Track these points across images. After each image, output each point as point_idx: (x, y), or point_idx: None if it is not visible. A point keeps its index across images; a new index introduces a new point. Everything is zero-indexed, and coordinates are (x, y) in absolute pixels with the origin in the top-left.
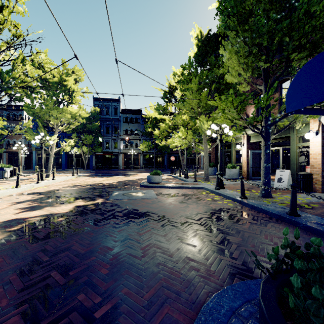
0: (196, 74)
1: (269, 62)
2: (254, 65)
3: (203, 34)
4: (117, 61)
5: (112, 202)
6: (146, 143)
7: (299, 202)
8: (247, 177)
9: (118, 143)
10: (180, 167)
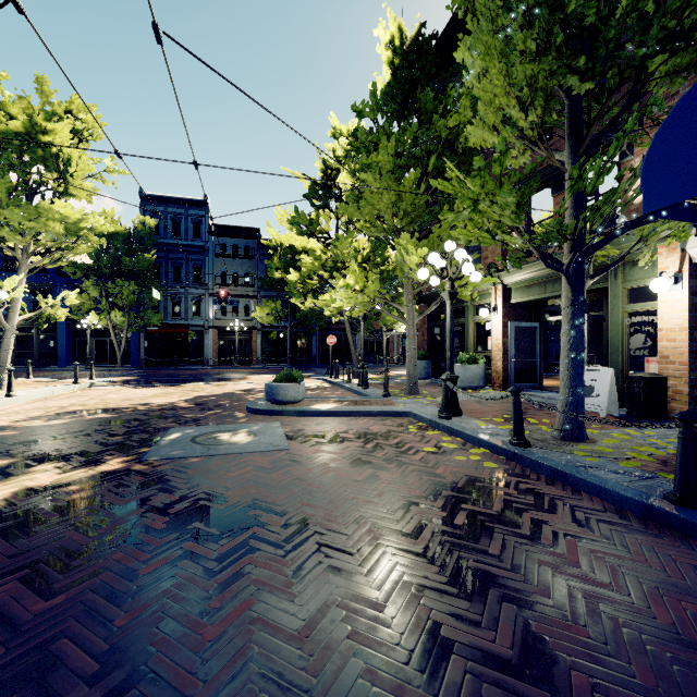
0: (389, 129)
1: (593, 76)
2: (555, 84)
3: (406, 36)
4: (159, 34)
5: (149, 468)
6: (270, 304)
7: (661, 453)
8: (503, 385)
9: (202, 303)
10: (348, 360)
